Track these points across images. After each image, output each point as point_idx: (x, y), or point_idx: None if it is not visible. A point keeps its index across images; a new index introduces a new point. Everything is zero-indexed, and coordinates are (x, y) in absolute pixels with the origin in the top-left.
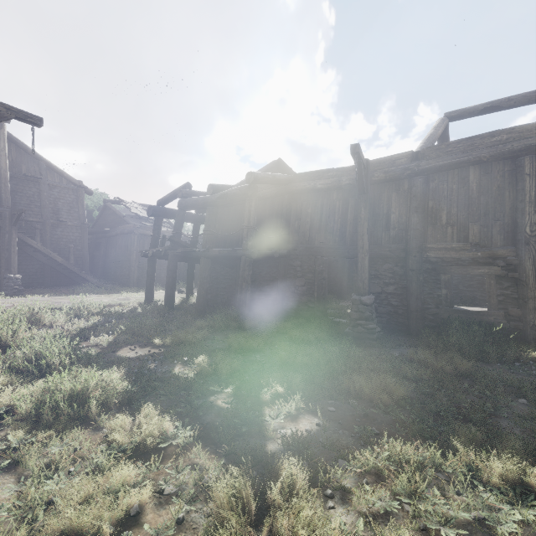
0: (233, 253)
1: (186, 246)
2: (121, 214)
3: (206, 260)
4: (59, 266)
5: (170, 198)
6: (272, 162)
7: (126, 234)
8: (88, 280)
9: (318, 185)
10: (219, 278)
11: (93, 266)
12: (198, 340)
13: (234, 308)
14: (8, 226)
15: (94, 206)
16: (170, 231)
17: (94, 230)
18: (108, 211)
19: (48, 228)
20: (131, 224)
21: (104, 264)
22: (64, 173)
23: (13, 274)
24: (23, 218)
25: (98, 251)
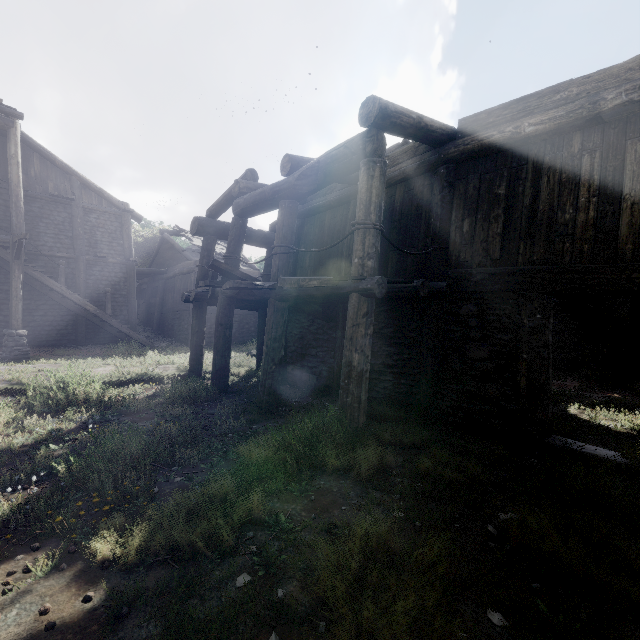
0: (330, 287)
1: (243, 279)
2: (179, 248)
3: (278, 304)
4: (96, 318)
5: (224, 201)
6: (394, 146)
7: (185, 275)
8: (131, 337)
9: (527, 127)
10: (306, 338)
11: (149, 318)
12: (225, 546)
13: (331, 393)
14: (10, 260)
15: (153, 241)
16: (244, 270)
17: (147, 270)
18: (166, 245)
19: (82, 266)
20: (191, 261)
21: (160, 314)
22: (103, 193)
23: (16, 328)
24: (23, 246)
25: (154, 298)
